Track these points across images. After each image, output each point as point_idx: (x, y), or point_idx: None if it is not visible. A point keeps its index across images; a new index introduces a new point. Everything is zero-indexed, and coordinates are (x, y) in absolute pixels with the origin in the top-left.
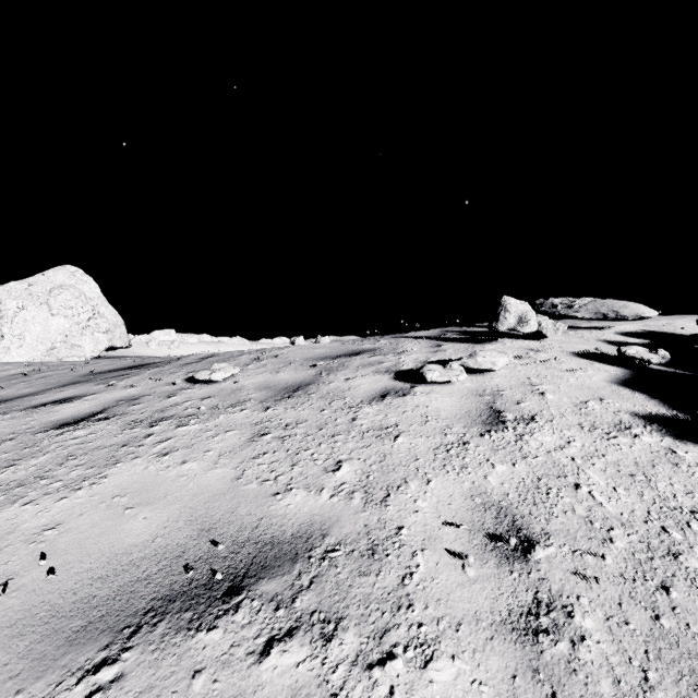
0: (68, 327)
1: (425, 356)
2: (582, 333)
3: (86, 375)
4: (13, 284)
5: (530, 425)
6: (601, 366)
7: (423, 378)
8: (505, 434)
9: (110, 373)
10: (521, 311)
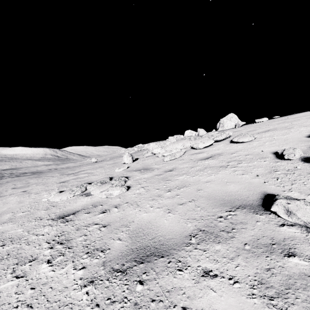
0: (234, 124)
1: None
2: None
3: None
4: (224, 117)
5: None
6: None
7: None
8: None
9: None
10: None
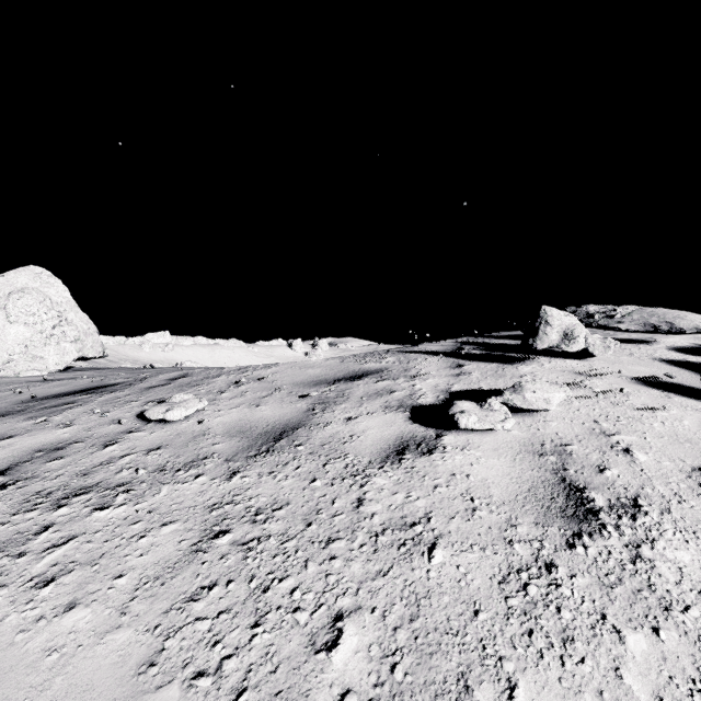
0: (28, 336)
1: (446, 381)
2: (629, 348)
3: (25, 402)
4: None
5: (640, 521)
6: (683, 401)
7: (454, 424)
8: (608, 543)
9: (54, 399)
10: (567, 325)
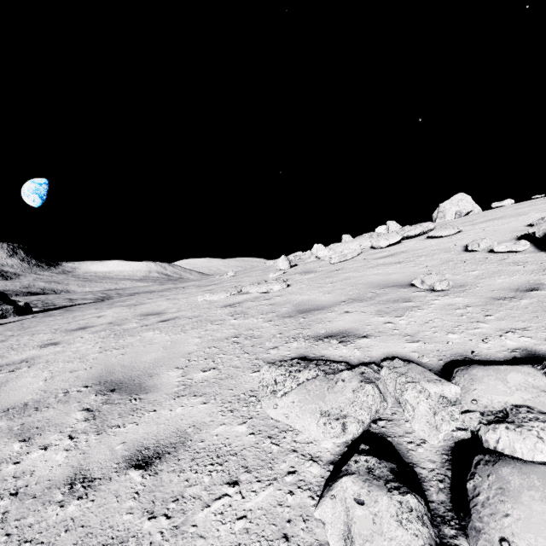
0: None
1: None
2: None
3: None
4: (446, 201)
5: None
6: None
7: None
8: None
9: None
10: None
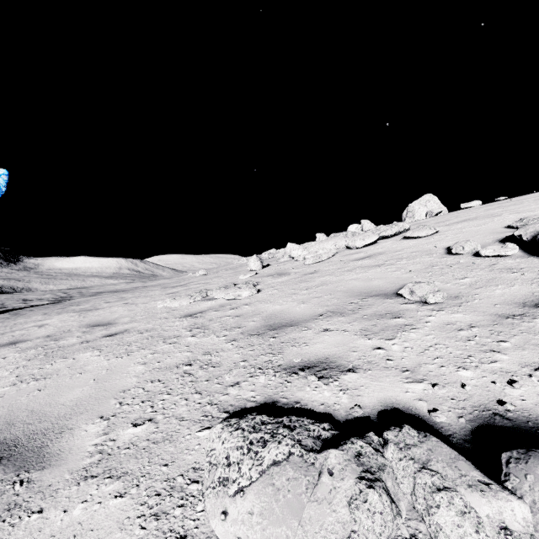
0: None
1: None
2: None
3: None
4: (415, 202)
5: None
6: None
7: None
8: None
9: None
10: None
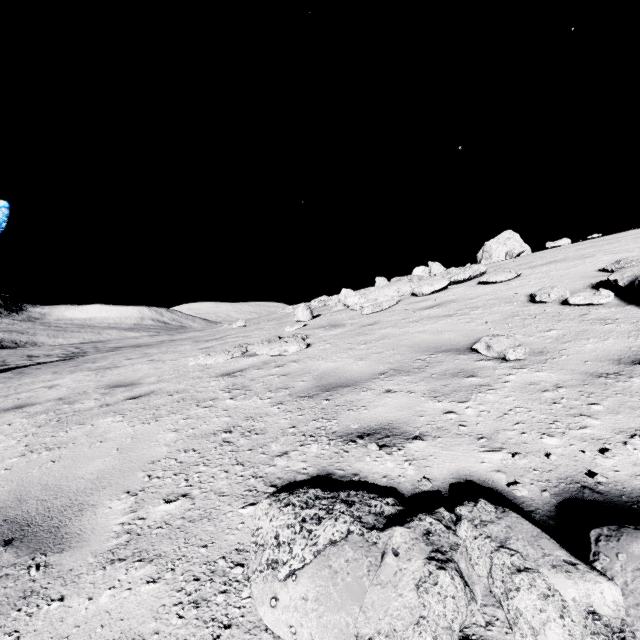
0: None
1: None
2: None
3: None
4: (492, 240)
5: None
6: None
7: None
8: None
9: None
10: None
